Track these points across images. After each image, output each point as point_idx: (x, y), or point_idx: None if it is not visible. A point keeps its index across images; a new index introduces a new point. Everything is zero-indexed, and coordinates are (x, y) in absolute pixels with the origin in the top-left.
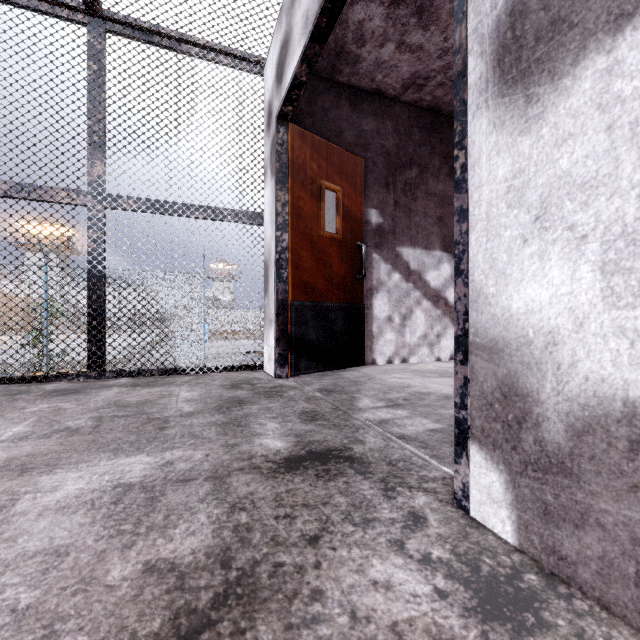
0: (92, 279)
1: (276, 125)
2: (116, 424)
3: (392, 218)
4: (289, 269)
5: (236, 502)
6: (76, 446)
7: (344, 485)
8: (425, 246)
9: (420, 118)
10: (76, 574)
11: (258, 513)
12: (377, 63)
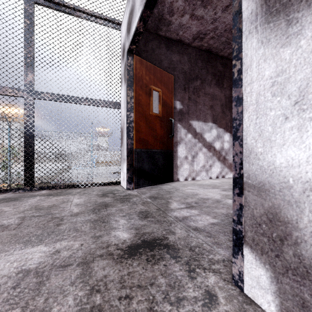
0: (26, 137)
1: (127, 55)
2: (32, 222)
3: (187, 106)
4: (134, 132)
5: (94, 284)
6: (3, 239)
7: (164, 268)
8: (204, 120)
9: (201, 55)
10: None
11: (108, 294)
12: (180, 25)
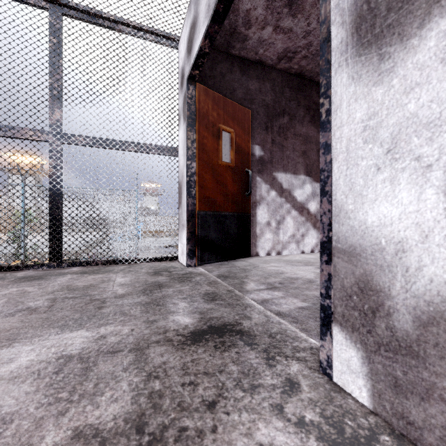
0: (52, 195)
1: (187, 84)
2: (66, 304)
3: (270, 152)
4: (196, 188)
5: (152, 371)
6: (33, 323)
7: (236, 355)
8: (293, 172)
9: (290, 81)
10: (16, 441)
11: (168, 381)
12: (259, 41)
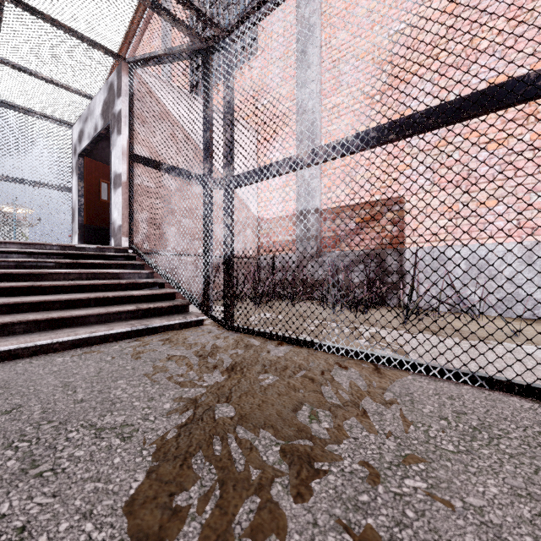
0: None
1: (78, 157)
2: None
3: None
4: (84, 212)
5: None
6: None
7: None
8: None
9: None
10: None
11: None
12: None
